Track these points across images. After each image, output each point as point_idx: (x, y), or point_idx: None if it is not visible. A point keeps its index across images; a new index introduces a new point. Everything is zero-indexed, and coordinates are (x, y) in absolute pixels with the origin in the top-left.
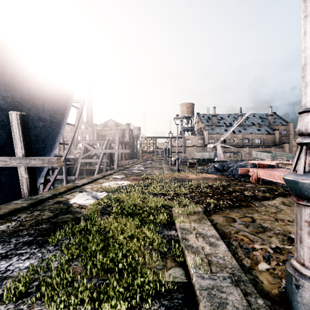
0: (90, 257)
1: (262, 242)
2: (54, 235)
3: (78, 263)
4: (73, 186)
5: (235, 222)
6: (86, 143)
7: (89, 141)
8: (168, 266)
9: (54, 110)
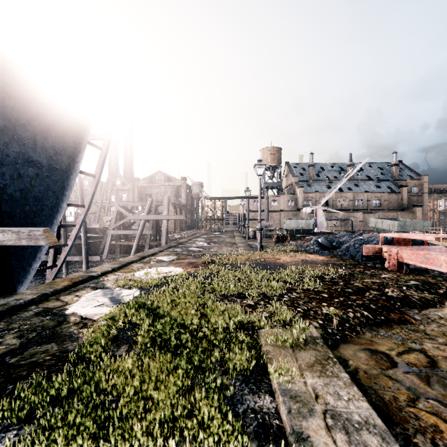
0: None
1: None
2: None
3: None
4: (84, 277)
5: (394, 365)
6: (120, 205)
7: (124, 203)
8: None
9: (55, 149)
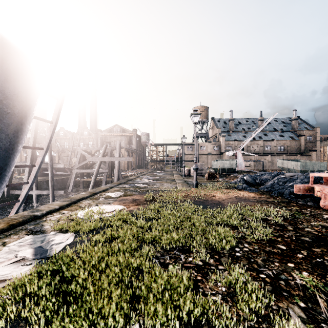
0: None
1: None
2: None
3: None
4: (25, 218)
5: None
6: (83, 149)
7: (86, 148)
8: None
9: (4, 93)
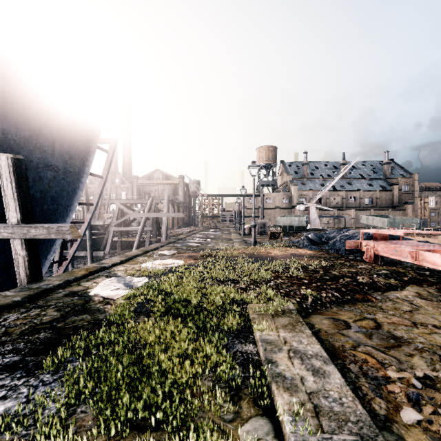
0: (110, 396)
1: (399, 367)
2: (56, 352)
3: (87, 408)
4: (98, 268)
5: (348, 328)
6: (121, 203)
7: (125, 201)
8: (243, 414)
9: (69, 154)
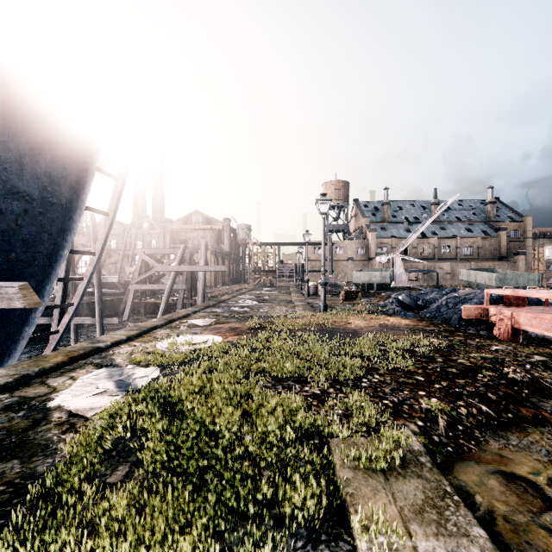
0: None
1: None
2: None
3: None
4: (87, 350)
5: (550, 505)
6: (145, 253)
7: (151, 250)
8: None
9: (50, 176)
